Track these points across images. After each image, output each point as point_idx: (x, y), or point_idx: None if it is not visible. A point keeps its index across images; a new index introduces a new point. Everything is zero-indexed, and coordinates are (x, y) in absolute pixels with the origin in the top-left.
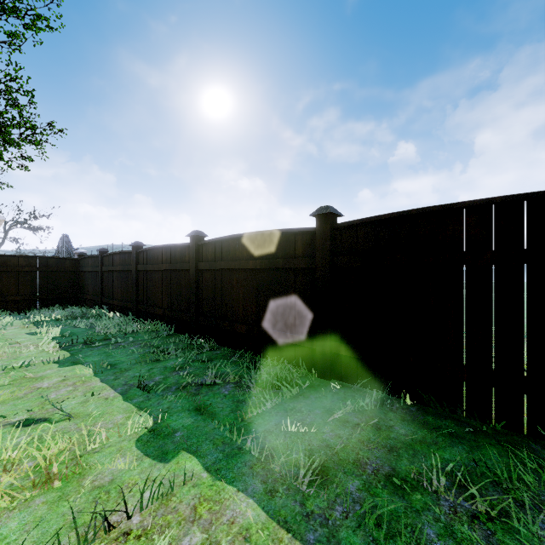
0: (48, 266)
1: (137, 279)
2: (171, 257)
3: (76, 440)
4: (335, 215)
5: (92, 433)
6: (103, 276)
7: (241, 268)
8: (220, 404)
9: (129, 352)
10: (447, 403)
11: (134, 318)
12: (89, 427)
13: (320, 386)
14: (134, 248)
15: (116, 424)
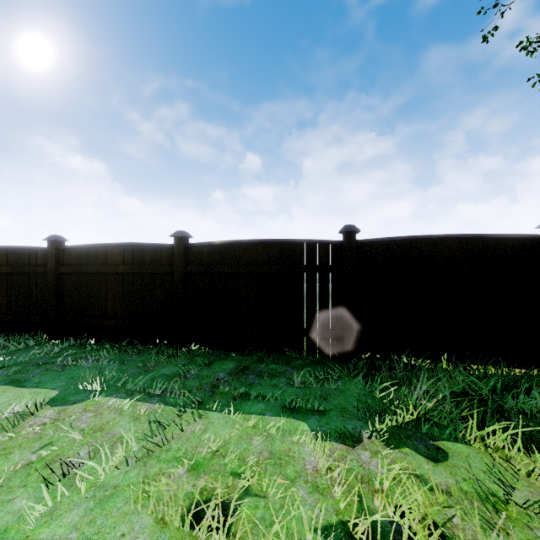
0: None
1: None
2: None
3: None
4: (63, 241)
5: None
6: None
7: None
8: None
9: None
10: (109, 338)
11: None
12: None
13: (45, 343)
14: None
15: None
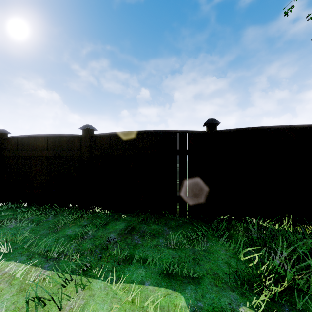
0: None
1: None
2: None
3: None
4: (6, 133)
5: None
6: None
7: None
8: None
9: None
10: (37, 203)
11: None
12: None
13: None
14: None
15: None
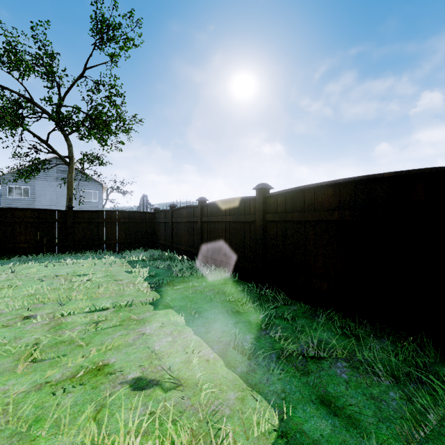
0: (135, 219)
1: (202, 229)
2: (235, 210)
3: (196, 431)
4: None
5: (211, 421)
6: (173, 226)
7: (320, 220)
8: (350, 399)
9: (207, 298)
10: None
11: (201, 262)
12: (204, 407)
13: None
14: (200, 202)
15: (232, 409)
